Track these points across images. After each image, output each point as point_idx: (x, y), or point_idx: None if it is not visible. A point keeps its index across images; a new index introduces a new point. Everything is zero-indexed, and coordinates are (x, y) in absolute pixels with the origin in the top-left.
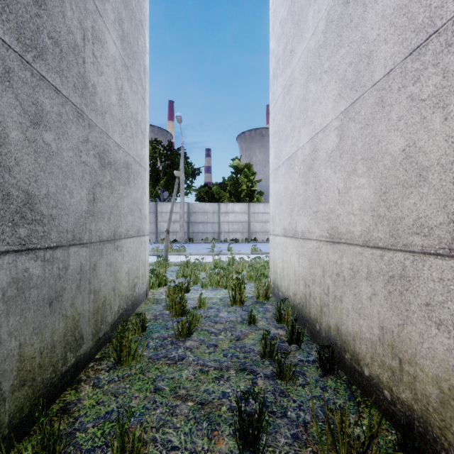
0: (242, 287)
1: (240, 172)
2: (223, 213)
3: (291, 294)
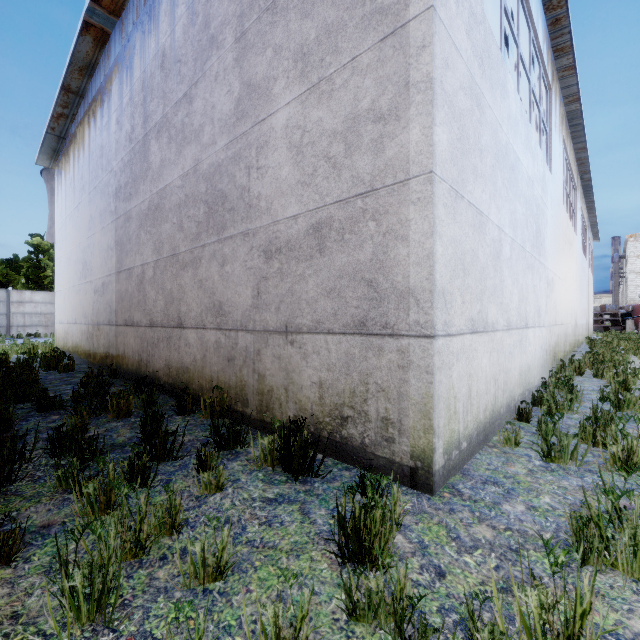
0: (35, 347)
1: (43, 253)
2: (16, 303)
3: (61, 346)
